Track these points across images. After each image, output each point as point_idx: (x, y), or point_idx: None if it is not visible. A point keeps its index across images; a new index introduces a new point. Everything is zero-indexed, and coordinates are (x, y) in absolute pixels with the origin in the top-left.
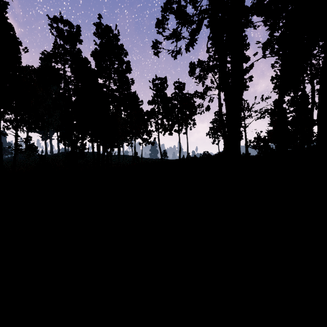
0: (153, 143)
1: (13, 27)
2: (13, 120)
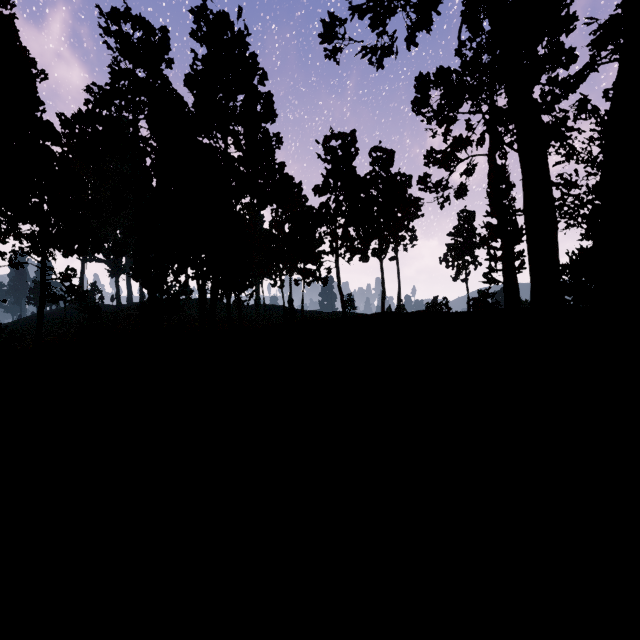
0: (325, 281)
1: (11, 23)
2: (34, 236)
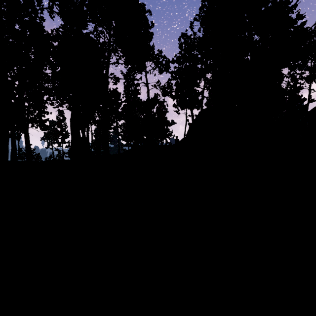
0: None
1: None
2: None
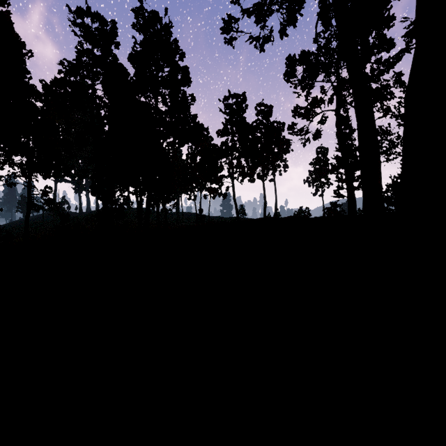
0: (225, 195)
1: (9, 18)
2: (23, 164)
